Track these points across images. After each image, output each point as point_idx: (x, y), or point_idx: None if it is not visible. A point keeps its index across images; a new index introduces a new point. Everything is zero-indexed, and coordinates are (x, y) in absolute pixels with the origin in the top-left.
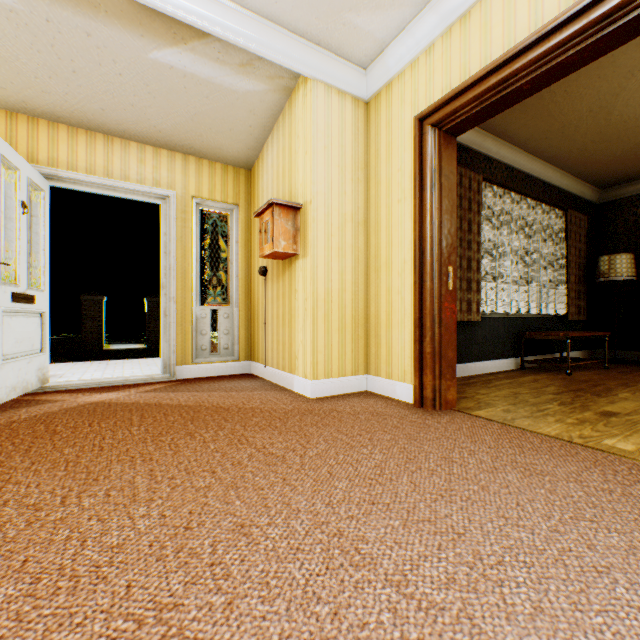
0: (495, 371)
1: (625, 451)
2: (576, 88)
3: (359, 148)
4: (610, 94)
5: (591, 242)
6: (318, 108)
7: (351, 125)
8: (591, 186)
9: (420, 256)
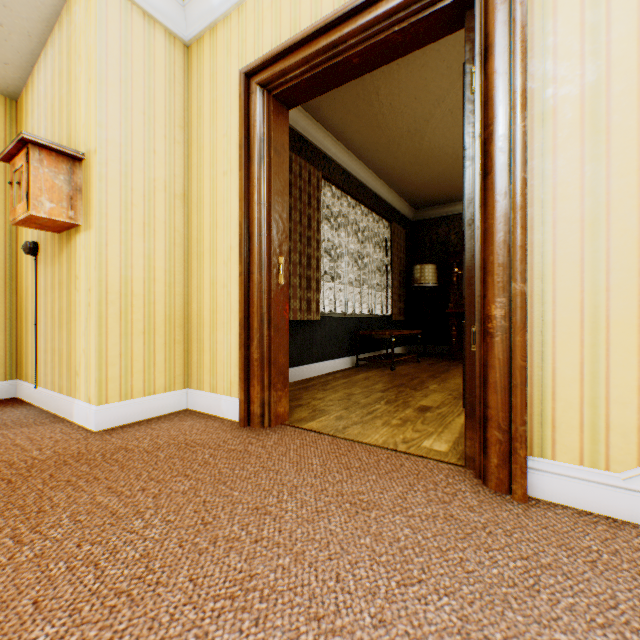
0: (334, 370)
1: (441, 453)
2: (399, 104)
3: (177, 100)
4: (423, 119)
5: (409, 253)
6: (109, 22)
7: (164, 66)
8: (409, 205)
9: (248, 242)
